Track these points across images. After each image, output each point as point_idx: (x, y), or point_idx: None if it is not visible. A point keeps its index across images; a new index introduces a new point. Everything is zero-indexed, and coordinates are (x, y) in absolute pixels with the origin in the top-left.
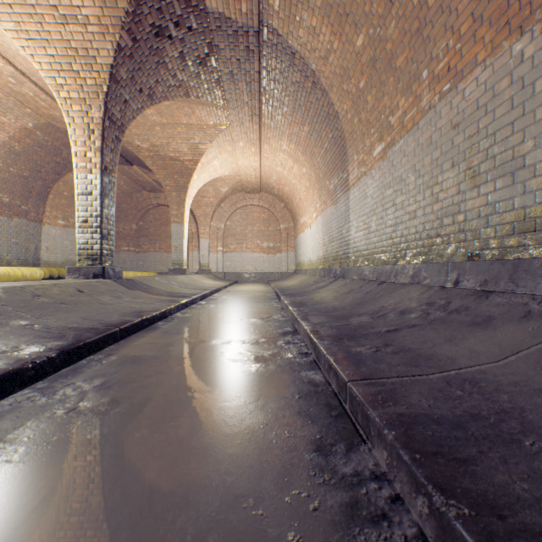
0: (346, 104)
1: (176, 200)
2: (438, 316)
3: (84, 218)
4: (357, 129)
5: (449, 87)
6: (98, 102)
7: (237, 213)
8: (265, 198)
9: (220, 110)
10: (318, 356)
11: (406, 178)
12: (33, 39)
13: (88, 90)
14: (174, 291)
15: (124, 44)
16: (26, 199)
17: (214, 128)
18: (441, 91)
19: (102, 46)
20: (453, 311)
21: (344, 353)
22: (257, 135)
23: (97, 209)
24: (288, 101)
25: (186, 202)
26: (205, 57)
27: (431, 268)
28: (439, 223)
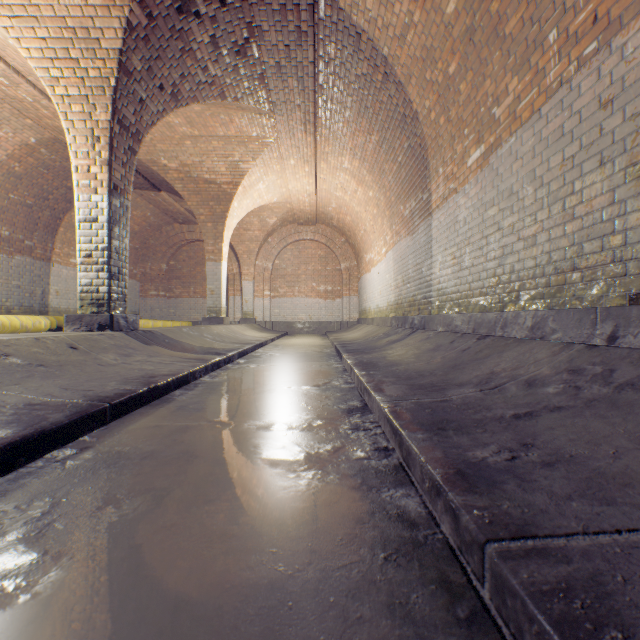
0: (429, 99)
1: (212, 232)
2: (598, 393)
3: (87, 252)
4: (444, 131)
5: (595, 47)
6: (104, 100)
7: (288, 250)
8: (322, 231)
9: (265, 117)
10: (407, 458)
11: (519, 190)
12: (18, 16)
13: (91, 84)
14: (205, 346)
15: (137, 21)
16: (31, 232)
17: (258, 141)
18: (581, 55)
19: (106, 24)
20: (625, 385)
21: (456, 462)
22: (312, 150)
23: (104, 240)
24: (351, 102)
25: (225, 235)
26: (244, 43)
27: (565, 317)
28: (577, 250)
